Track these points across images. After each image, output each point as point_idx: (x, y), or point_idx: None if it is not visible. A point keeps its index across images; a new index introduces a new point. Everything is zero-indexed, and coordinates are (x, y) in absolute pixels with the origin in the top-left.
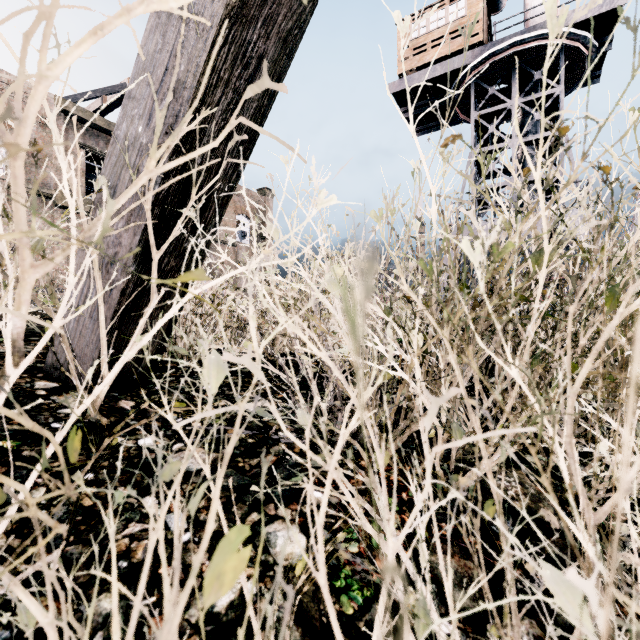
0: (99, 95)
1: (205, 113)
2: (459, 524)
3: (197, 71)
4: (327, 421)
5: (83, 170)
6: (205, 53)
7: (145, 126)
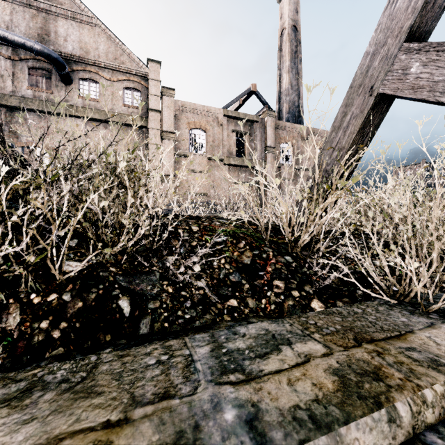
0: (238, 99)
1: (349, 153)
2: (444, 271)
3: (349, 144)
4: (392, 231)
5: (234, 143)
6: (352, 140)
7: (329, 158)
